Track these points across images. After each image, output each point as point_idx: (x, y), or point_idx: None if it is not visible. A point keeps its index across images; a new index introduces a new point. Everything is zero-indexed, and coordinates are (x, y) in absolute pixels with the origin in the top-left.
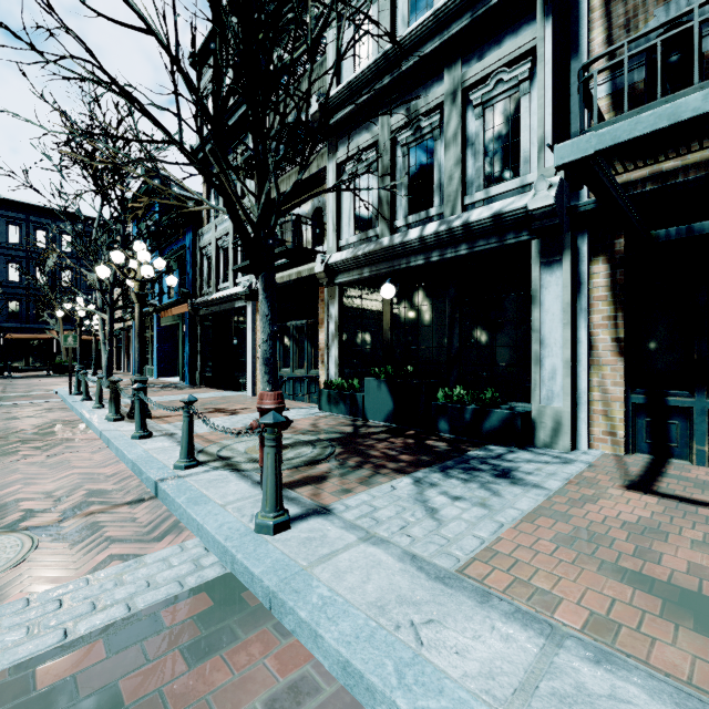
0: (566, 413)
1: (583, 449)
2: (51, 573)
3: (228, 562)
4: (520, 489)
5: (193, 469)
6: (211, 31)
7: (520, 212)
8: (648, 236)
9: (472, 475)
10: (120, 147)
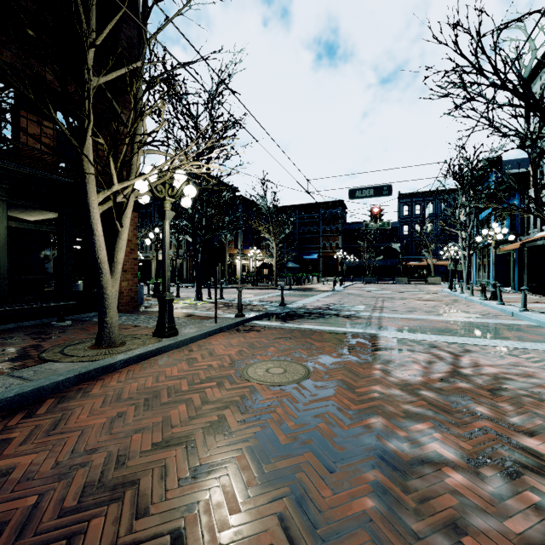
0: None
1: None
2: (490, 319)
3: (538, 323)
4: None
5: (526, 312)
6: (535, 65)
7: None
8: None
9: None
10: (474, 165)
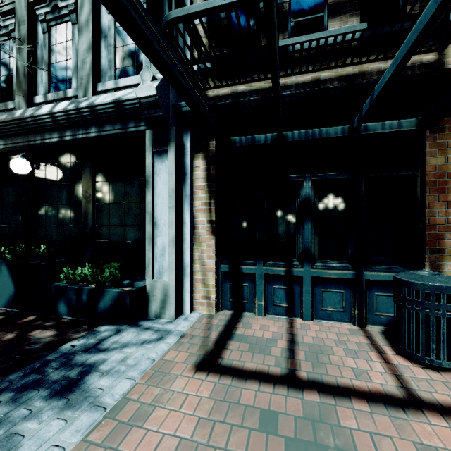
0: (172, 286)
1: (187, 313)
2: None
3: None
4: (63, 420)
5: None
6: None
7: (136, 101)
8: (229, 140)
9: (16, 404)
10: None
